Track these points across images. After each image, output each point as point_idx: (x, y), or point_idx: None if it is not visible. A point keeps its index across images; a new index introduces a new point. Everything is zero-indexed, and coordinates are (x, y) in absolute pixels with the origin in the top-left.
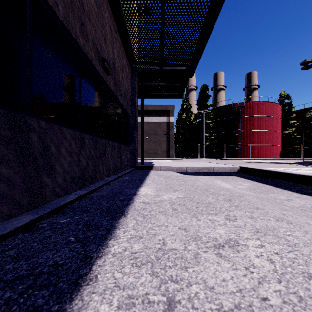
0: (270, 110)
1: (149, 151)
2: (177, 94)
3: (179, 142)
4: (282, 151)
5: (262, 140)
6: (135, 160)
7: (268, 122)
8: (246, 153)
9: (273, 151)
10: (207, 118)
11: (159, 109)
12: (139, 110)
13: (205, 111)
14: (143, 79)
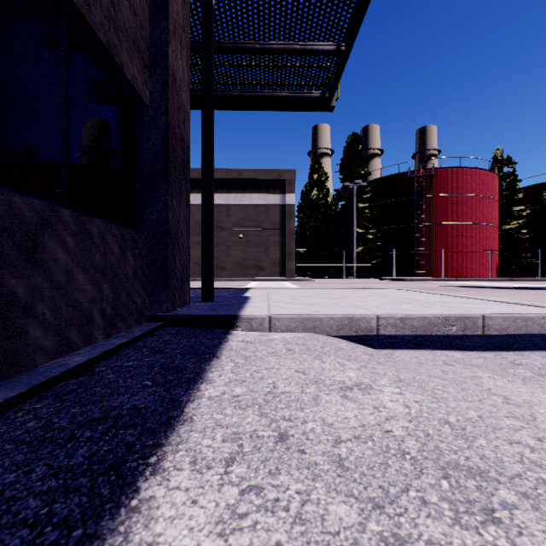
0: (480, 185)
1: (246, 264)
2: (316, 97)
3: (304, 245)
4: (499, 264)
5: (465, 242)
6: (170, 289)
7: (477, 207)
8: (436, 267)
9: (486, 264)
10: (360, 199)
11: (266, 178)
12: (225, 180)
13: (358, 185)
14: (211, 4)
